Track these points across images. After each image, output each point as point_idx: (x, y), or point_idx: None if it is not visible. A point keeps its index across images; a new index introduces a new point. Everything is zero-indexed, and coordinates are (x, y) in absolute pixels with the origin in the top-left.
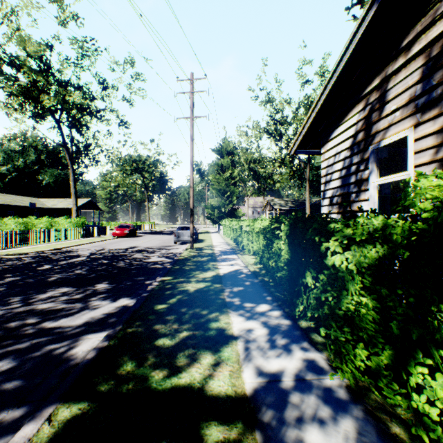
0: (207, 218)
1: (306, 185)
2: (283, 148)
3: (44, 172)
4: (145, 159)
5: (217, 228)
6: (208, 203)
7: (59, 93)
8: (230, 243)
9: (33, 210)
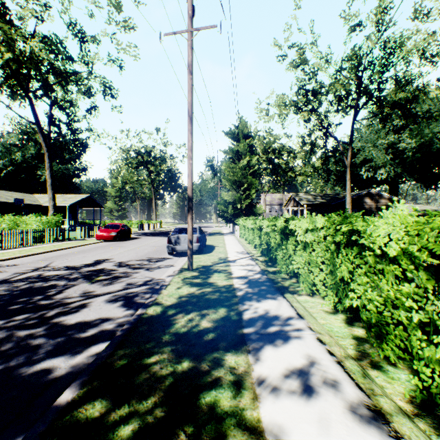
0: (219, 216)
1: (346, 173)
2: (317, 125)
3: (43, 166)
4: (150, 150)
5: (231, 228)
6: (221, 198)
7: (25, 51)
8: (255, 255)
9: (22, 207)
